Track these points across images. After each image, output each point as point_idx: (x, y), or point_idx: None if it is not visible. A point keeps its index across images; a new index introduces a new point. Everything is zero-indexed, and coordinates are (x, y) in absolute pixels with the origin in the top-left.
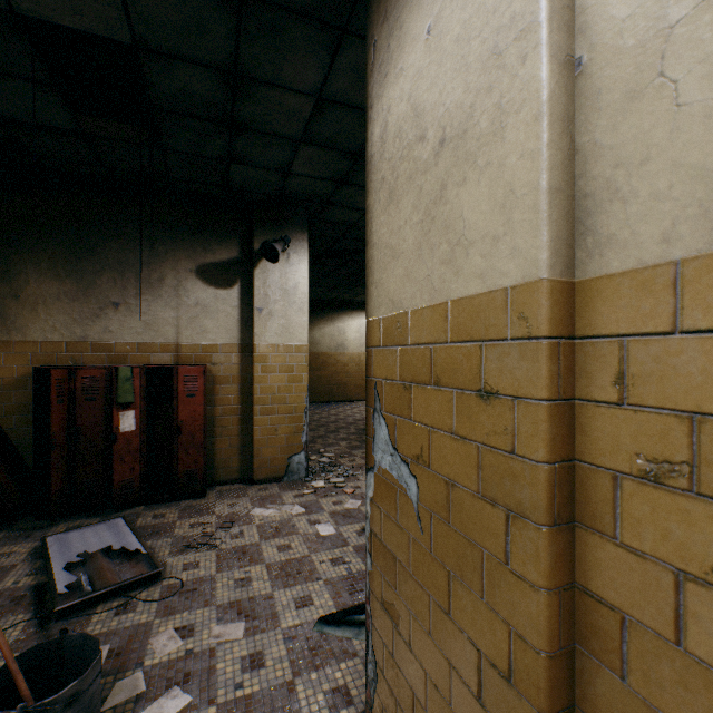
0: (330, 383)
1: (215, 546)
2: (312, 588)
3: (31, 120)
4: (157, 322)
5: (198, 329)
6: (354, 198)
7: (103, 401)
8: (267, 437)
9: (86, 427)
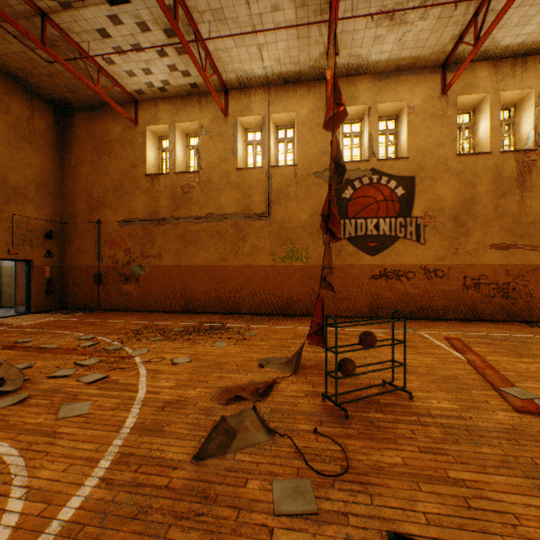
0: None
1: None
2: None
3: None
4: None
5: None
6: None
7: None
8: None
9: None
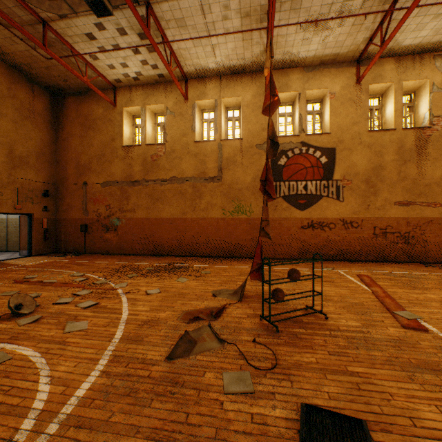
0: None
1: None
2: None
3: None
4: None
5: None
6: None
7: None
8: None
9: None
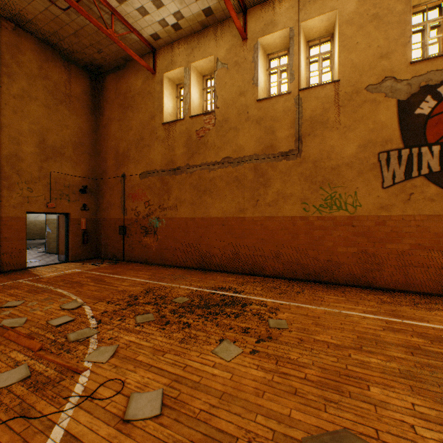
0: None
1: None
2: (36, 252)
3: None
4: None
5: None
6: None
7: None
8: None
9: None
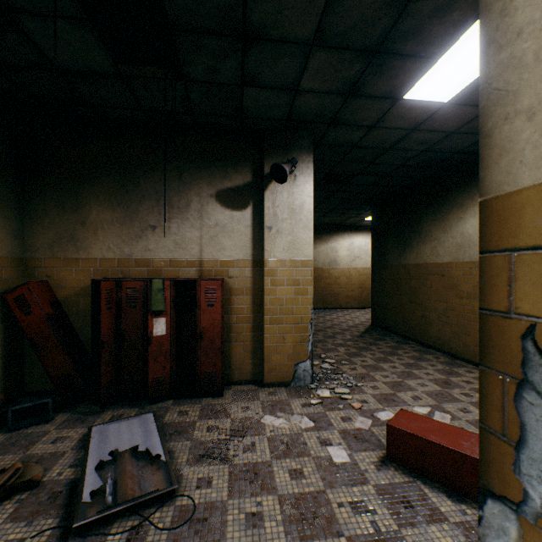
0: (324, 293)
1: (228, 459)
2: None
3: (81, 68)
4: (184, 241)
5: (217, 246)
6: (360, 113)
7: (141, 308)
8: (276, 344)
9: (129, 330)
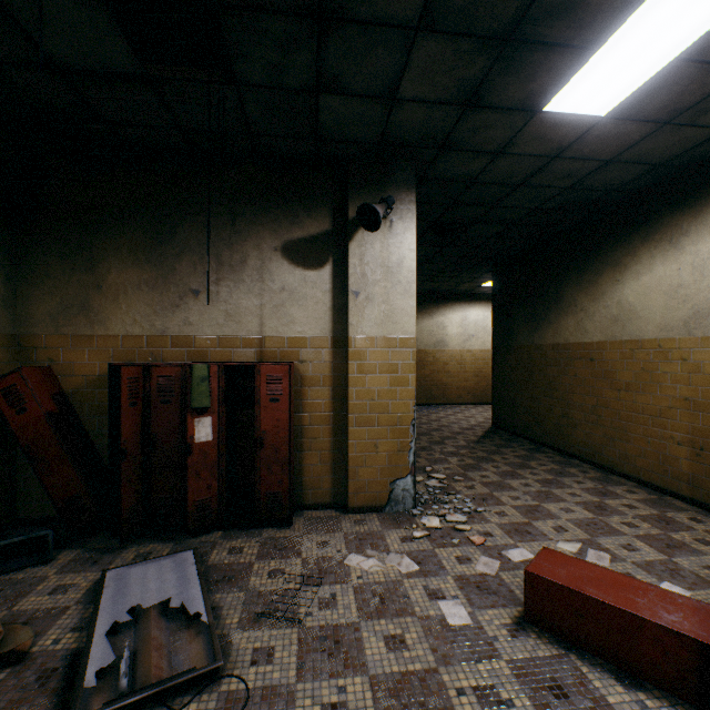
0: (428, 384)
1: (297, 620)
2: None
3: (91, 66)
4: (239, 312)
5: (284, 319)
6: (482, 133)
7: (178, 404)
8: (365, 454)
9: (161, 434)
